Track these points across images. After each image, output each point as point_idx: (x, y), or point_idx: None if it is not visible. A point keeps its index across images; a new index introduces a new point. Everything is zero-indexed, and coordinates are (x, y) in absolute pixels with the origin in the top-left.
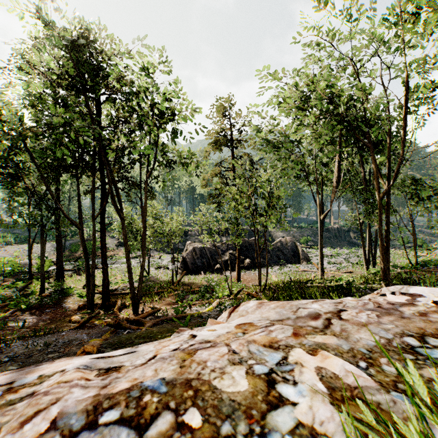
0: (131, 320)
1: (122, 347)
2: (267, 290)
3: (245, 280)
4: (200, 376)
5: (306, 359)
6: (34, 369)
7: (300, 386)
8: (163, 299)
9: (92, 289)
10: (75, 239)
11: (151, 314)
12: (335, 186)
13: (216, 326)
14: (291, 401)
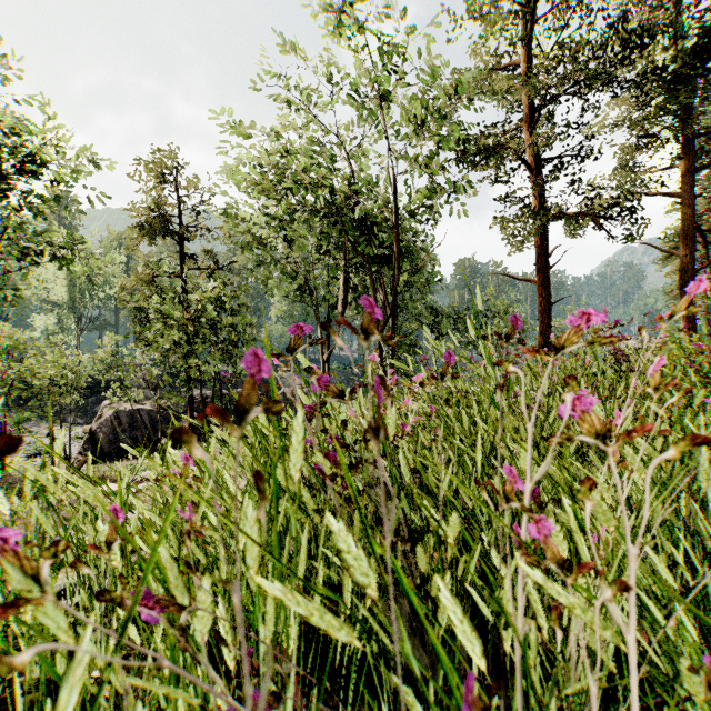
0: None
1: None
2: None
3: None
4: None
5: None
6: None
7: None
8: None
9: None
10: None
11: None
12: (342, 312)
13: None
14: None
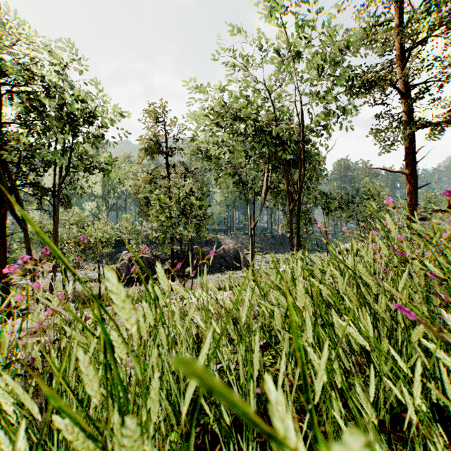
0: None
1: None
2: None
3: None
4: None
5: None
6: None
7: None
8: None
9: None
10: None
11: None
12: (263, 197)
13: None
14: None
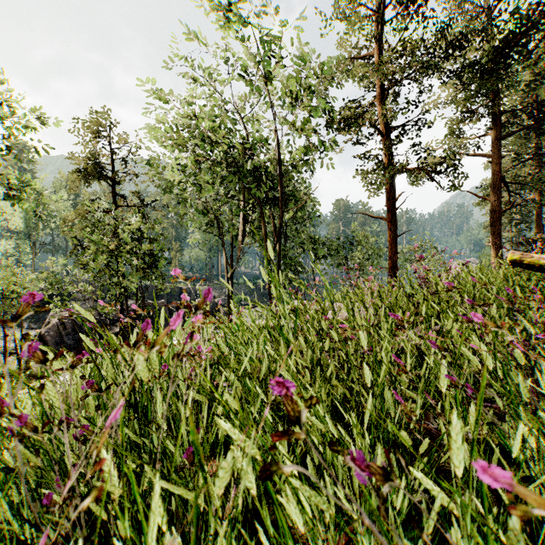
0: None
1: None
2: None
3: None
4: None
5: None
6: None
7: None
8: None
9: None
10: None
11: None
12: (242, 241)
13: None
14: None
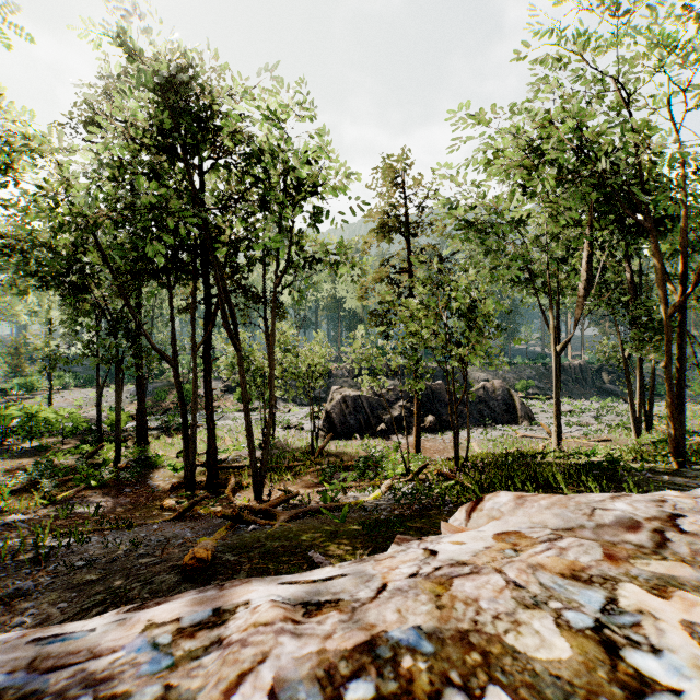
0: (256, 510)
1: (249, 552)
2: (469, 468)
3: (427, 451)
4: (480, 627)
5: (655, 605)
6: (200, 597)
7: (670, 657)
8: (299, 477)
9: (193, 459)
10: (161, 382)
11: (284, 501)
12: (583, 296)
13: (461, 535)
14: (664, 684)
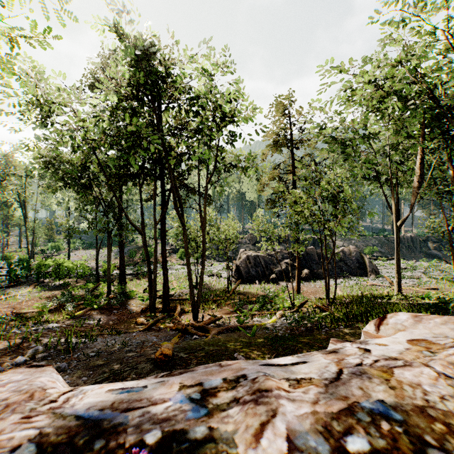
0: (196, 326)
1: (194, 352)
2: (336, 304)
3: (305, 292)
4: (431, 404)
5: None
6: (209, 370)
7: None
8: (220, 307)
9: (154, 293)
10: (132, 246)
11: (213, 322)
12: (417, 186)
13: (382, 339)
14: None
